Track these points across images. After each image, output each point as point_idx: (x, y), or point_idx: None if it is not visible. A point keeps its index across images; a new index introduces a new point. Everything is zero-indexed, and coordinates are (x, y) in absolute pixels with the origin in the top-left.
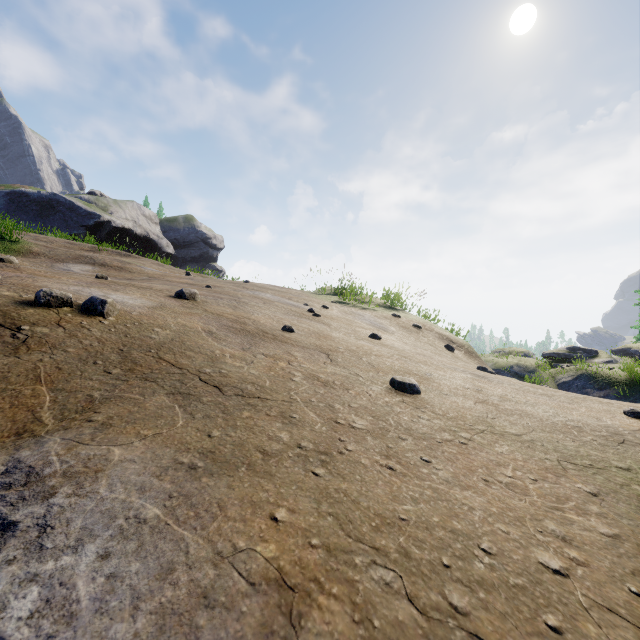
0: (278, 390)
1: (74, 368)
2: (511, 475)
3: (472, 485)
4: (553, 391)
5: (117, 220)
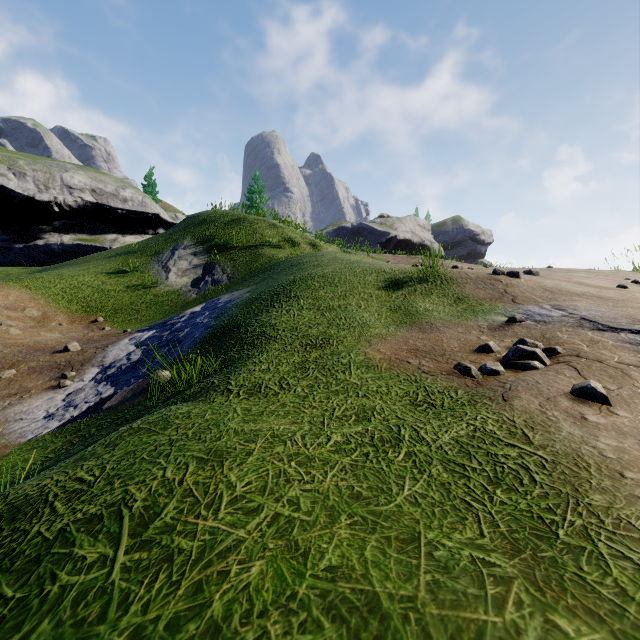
0: (632, 300)
1: (531, 291)
2: None
3: None
4: None
5: (400, 234)
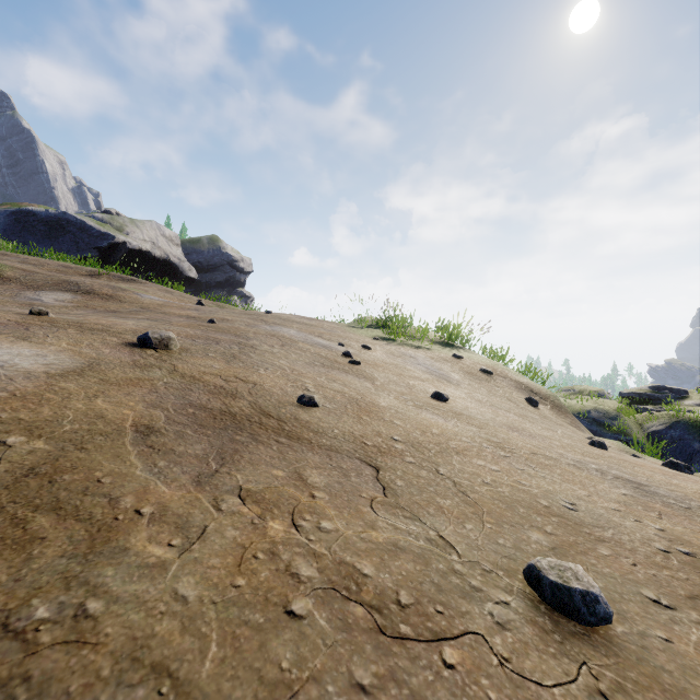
0: None
1: None
2: None
3: None
4: None
5: (133, 241)
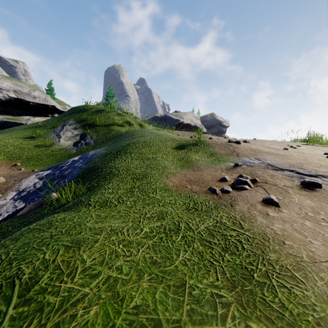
0: (290, 155)
1: (246, 151)
2: None
3: None
4: None
5: (185, 121)
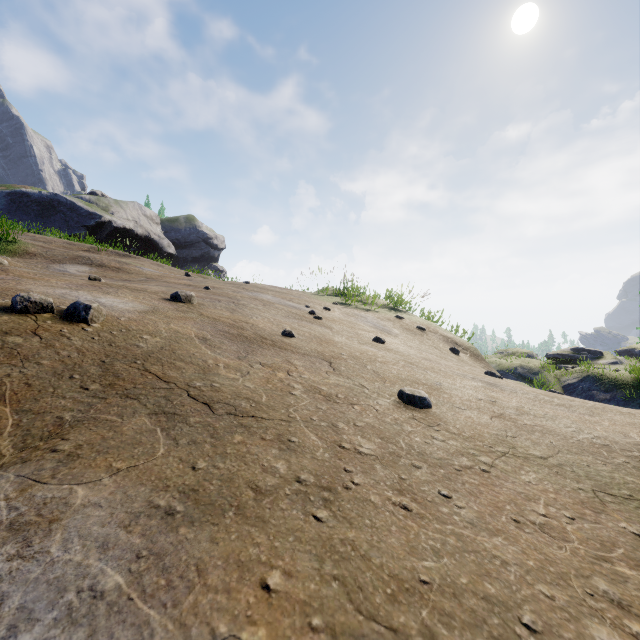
0: (275, 407)
1: (46, 384)
2: (544, 512)
3: (501, 528)
4: (569, 400)
5: (118, 220)
